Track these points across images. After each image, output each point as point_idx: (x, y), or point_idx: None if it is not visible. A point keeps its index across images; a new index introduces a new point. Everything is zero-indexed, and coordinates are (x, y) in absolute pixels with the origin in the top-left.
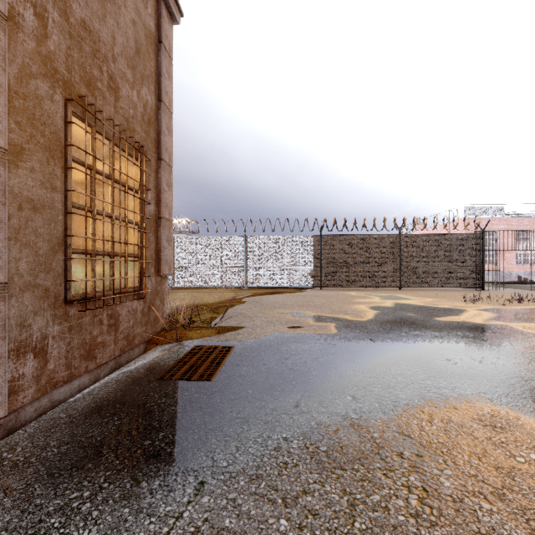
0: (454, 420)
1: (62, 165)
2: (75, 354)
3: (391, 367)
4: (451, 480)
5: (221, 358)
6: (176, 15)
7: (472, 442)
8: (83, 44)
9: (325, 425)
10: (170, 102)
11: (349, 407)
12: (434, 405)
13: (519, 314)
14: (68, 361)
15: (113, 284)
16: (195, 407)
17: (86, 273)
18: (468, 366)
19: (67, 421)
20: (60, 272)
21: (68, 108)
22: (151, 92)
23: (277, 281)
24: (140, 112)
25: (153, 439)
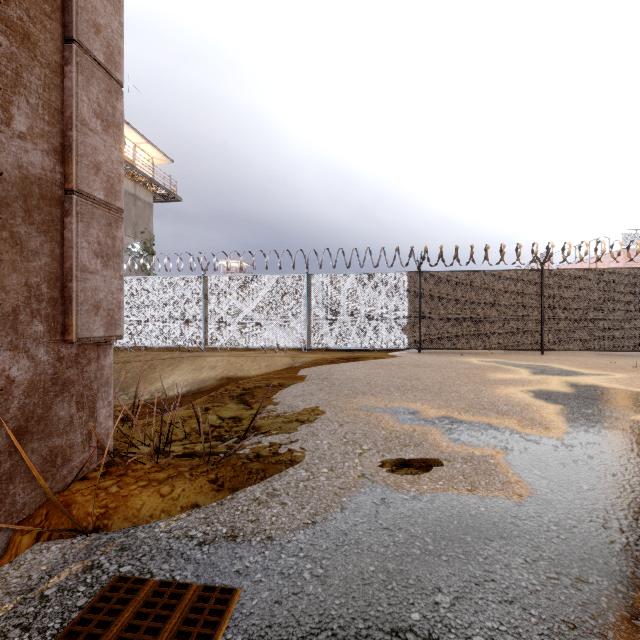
0: None
1: None
2: None
3: None
4: None
5: None
6: None
7: None
8: None
9: None
10: None
11: None
12: None
13: None
14: None
15: None
16: None
17: None
18: None
19: None
20: None
21: None
22: None
23: (355, 340)
24: None
25: None
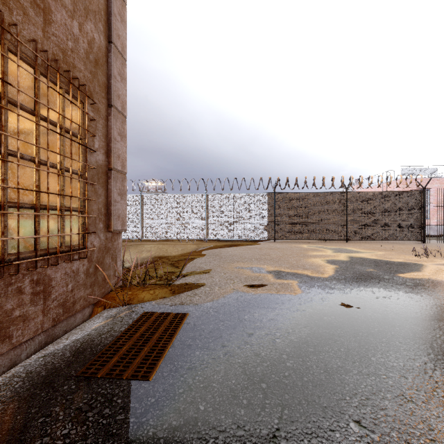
0: None
1: None
2: None
3: (388, 353)
4: None
5: (170, 333)
6: None
7: None
8: None
9: None
10: (124, 47)
11: None
12: None
13: None
14: None
15: (35, 244)
16: None
17: None
18: None
19: None
20: None
21: None
22: (99, 31)
23: (235, 234)
24: (83, 48)
25: None
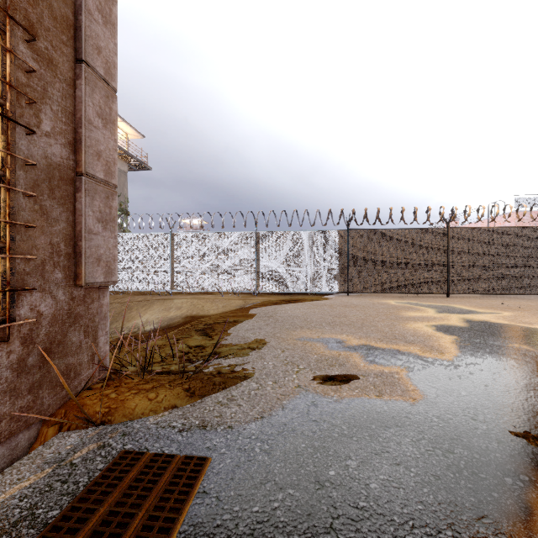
0: None
1: None
2: None
3: None
4: None
5: None
6: None
7: None
8: None
9: None
10: None
11: None
12: None
13: None
14: None
15: None
16: None
17: None
18: None
19: None
20: None
21: None
22: None
23: (295, 285)
24: None
25: None
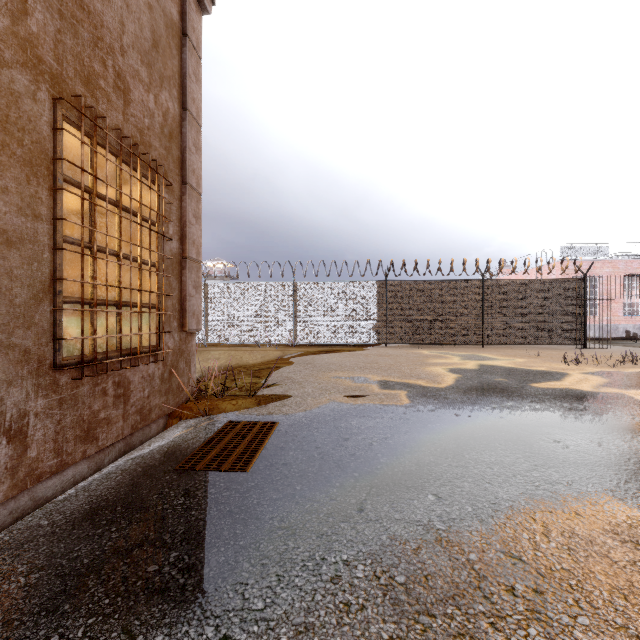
0: (579, 533)
1: (49, 186)
2: (68, 436)
3: (483, 452)
4: (591, 634)
5: (261, 438)
6: (206, 2)
7: (610, 569)
8: (79, 28)
9: (401, 540)
10: (199, 112)
11: (433, 512)
12: (547, 508)
13: (636, 379)
14: (57, 445)
15: (120, 343)
16: (223, 511)
17: (82, 329)
18: (584, 451)
19: (47, 532)
20: (46, 328)
21: (57, 110)
22: (174, 98)
23: (333, 337)
24: (158, 122)
25: (161, 562)
